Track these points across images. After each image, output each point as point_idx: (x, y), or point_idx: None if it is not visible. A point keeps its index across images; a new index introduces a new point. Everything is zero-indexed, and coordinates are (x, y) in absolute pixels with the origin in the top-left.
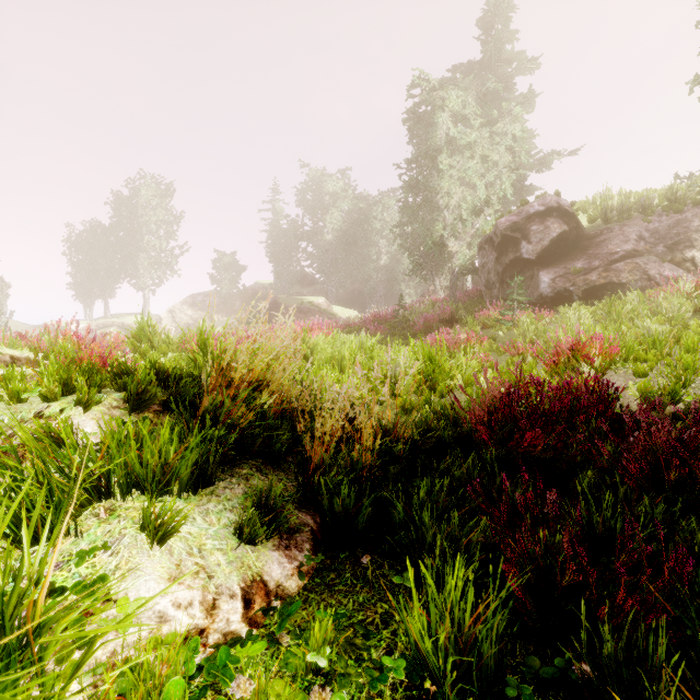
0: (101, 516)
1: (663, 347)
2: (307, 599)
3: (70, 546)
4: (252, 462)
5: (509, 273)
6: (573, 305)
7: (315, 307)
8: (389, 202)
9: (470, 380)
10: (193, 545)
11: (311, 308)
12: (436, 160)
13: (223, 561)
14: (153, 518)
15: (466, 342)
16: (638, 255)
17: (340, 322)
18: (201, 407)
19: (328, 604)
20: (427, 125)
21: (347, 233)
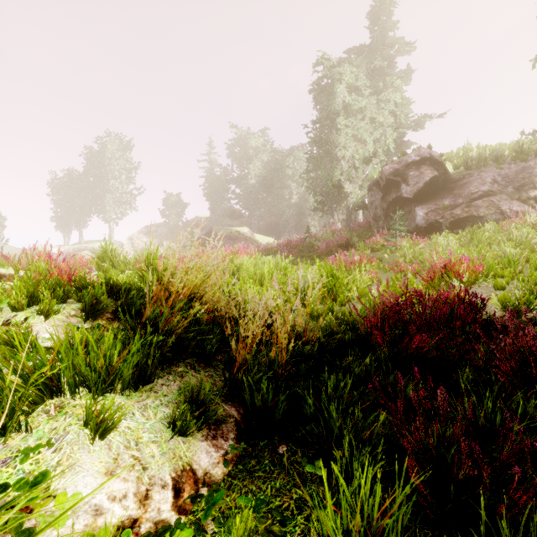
0: (50, 413)
1: (516, 266)
2: (231, 486)
3: (19, 442)
4: (187, 360)
5: (392, 209)
6: (443, 233)
7: (241, 235)
8: (299, 155)
9: (364, 292)
10: (130, 438)
11: (238, 236)
12: (335, 121)
13: (157, 453)
14: (94, 417)
15: (359, 262)
16: (492, 194)
17: (261, 246)
18: (144, 316)
19: (249, 490)
20: (328, 94)
21: (266, 178)
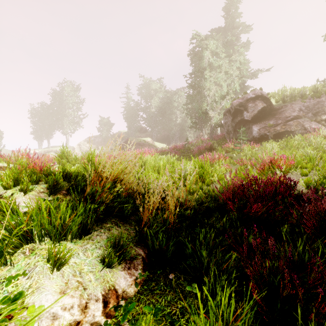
0: (26, 254)
1: (314, 161)
2: (139, 299)
3: (6, 272)
4: (112, 220)
5: (238, 127)
6: (269, 141)
7: (146, 143)
8: (181, 94)
9: (221, 177)
10: (76, 270)
11: (144, 143)
12: (203, 73)
13: (93, 279)
14: (53, 257)
15: (218, 159)
16: (299, 118)
17: (158, 149)
18: (86, 192)
19: (151, 302)
20: (199, 56)
21: (161, 108)
